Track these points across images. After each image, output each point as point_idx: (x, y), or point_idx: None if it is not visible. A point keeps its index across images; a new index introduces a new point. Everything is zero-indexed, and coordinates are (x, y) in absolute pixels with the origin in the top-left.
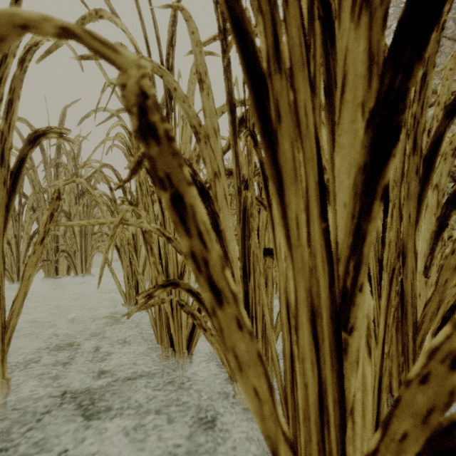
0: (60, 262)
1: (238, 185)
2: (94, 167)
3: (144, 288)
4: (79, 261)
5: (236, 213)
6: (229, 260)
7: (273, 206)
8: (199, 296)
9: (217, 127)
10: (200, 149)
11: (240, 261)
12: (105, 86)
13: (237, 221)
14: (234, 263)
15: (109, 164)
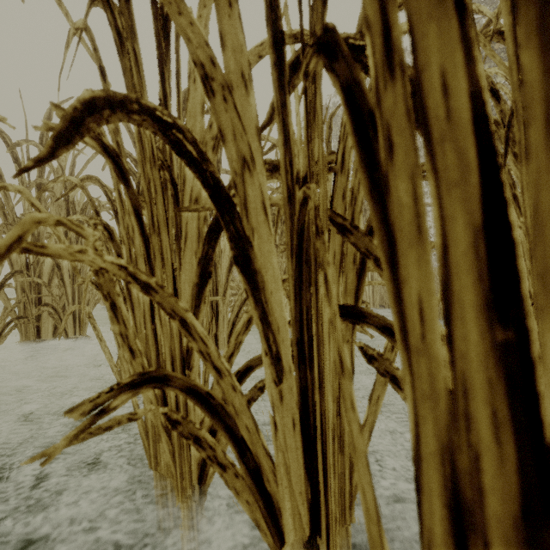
0: (43, 320)
1: (288, 185)
2: (72, 180)
3: (129, 372)
4: (70, 319)
5: (284, 250)
6: (272, 328)
7: (395, 191)
8: (211, 400)
9: (248, 71)
10: (214, 109)
11: (292, 330)
12: (69, 37)
13: (287, 254)
14: (280, 335)
15: (94, 177)
